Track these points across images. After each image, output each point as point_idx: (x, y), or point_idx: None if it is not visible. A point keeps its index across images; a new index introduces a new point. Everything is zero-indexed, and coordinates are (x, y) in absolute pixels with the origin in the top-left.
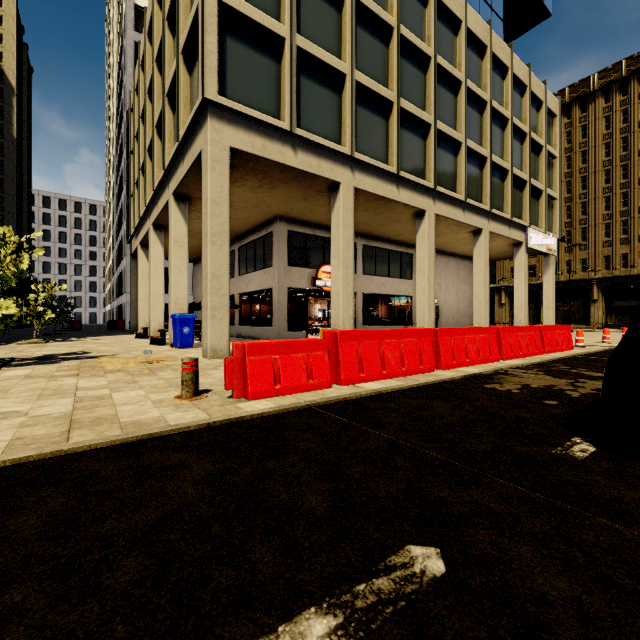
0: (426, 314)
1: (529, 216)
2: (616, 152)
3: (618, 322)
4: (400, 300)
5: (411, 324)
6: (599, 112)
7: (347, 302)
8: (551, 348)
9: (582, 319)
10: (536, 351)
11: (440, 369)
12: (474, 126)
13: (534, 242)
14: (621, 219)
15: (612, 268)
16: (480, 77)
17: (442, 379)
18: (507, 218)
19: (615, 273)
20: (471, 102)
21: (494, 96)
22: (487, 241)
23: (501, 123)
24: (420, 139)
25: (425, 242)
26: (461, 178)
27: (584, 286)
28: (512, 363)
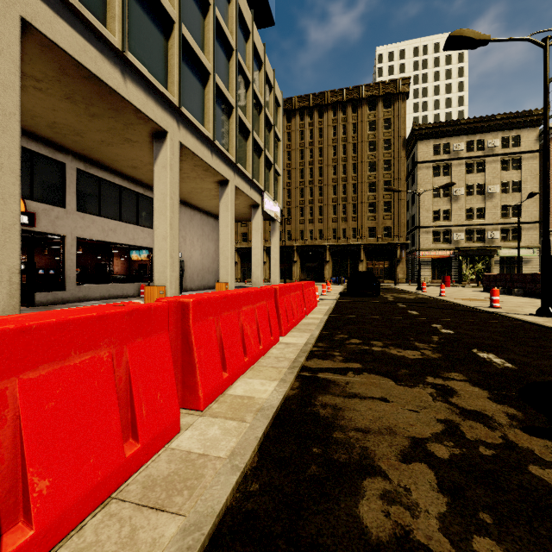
0: (168, 268)
1: (264, 182)
2: (307, 158)
3: (307, 277)
4: (141, 254)
5: (152, 281)
6: (298, 126)
7: (1, 240)
8: (309, 307)
9: (288, 275)
10: (302, 314)
11: (195, 408)
12: (222, 67)
13: (268, 207)
14: (309, 205)
15: (305, 239)
16: (227, 20)
17: (212, 524)
18: (249, 177)
19: (306, 243)
20: (219, 38)
21: (239, 51)
22: (233, 195)
23: (244, 83)
24: (160, 33)
25: (167, 173)
26: (209, 114)
27: (289, 251)
28: (299, 343)
